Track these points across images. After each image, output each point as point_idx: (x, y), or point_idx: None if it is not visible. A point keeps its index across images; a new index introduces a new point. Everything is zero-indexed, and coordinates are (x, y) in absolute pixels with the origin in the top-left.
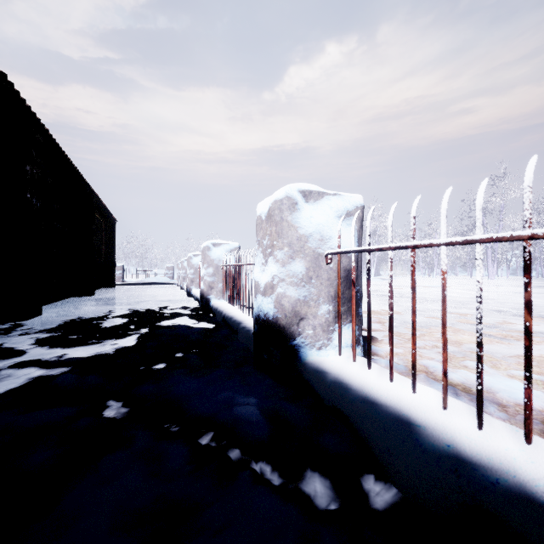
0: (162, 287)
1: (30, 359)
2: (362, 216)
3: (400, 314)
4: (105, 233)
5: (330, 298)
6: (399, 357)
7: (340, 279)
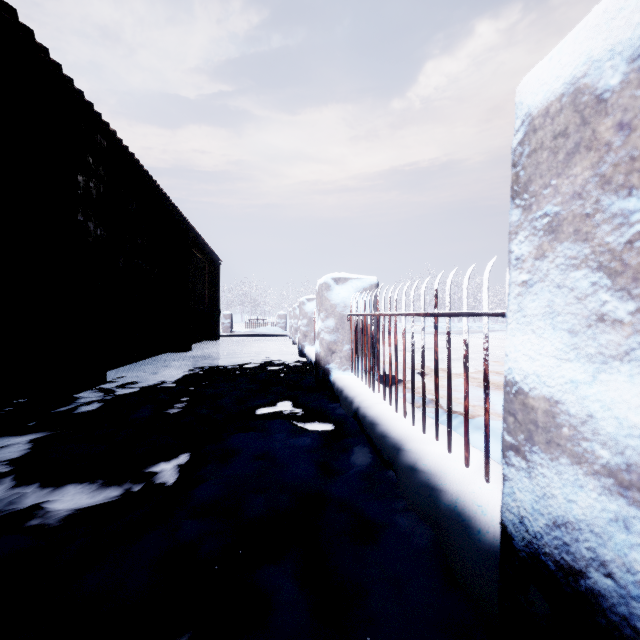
0: (272, 340)
1: None
2: None
3: None
4: (209, 276)
5: None
6: None
7: None
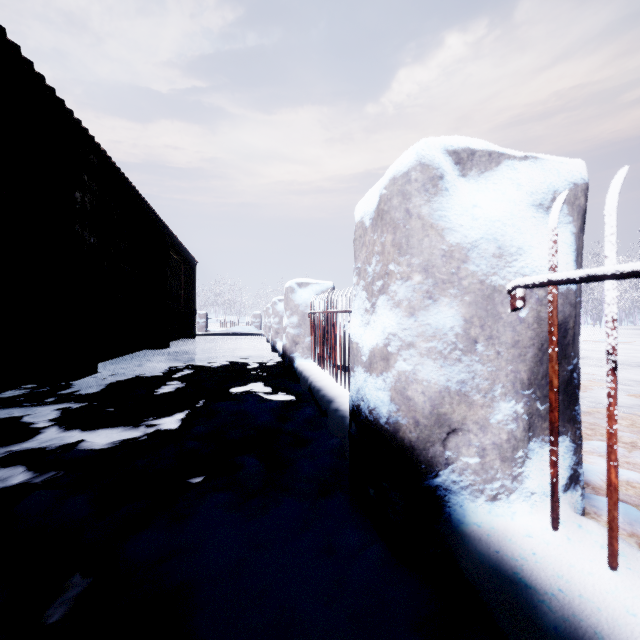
0: (246, 338)
1: (32, 447)
2: (584, 205)
3: (584, 389)
4: (185, 276)
5: (517, 387)
6: (638, 493)
7: (556, 346)
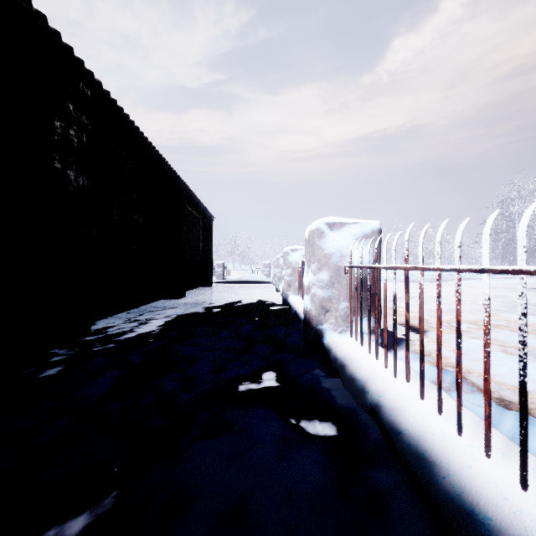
0: (257, 287)
1: None
2: None
3: None
4: (203, 230)
5: None
6: None
7: None
